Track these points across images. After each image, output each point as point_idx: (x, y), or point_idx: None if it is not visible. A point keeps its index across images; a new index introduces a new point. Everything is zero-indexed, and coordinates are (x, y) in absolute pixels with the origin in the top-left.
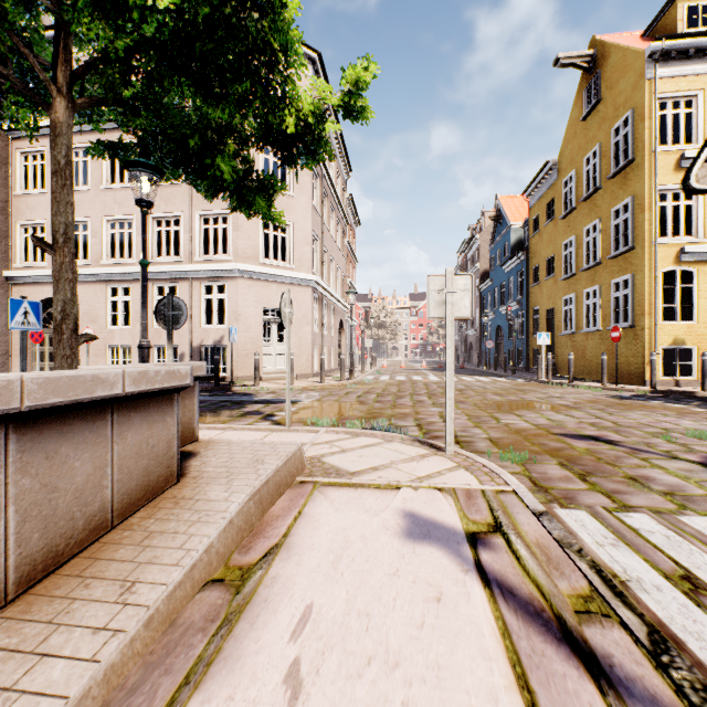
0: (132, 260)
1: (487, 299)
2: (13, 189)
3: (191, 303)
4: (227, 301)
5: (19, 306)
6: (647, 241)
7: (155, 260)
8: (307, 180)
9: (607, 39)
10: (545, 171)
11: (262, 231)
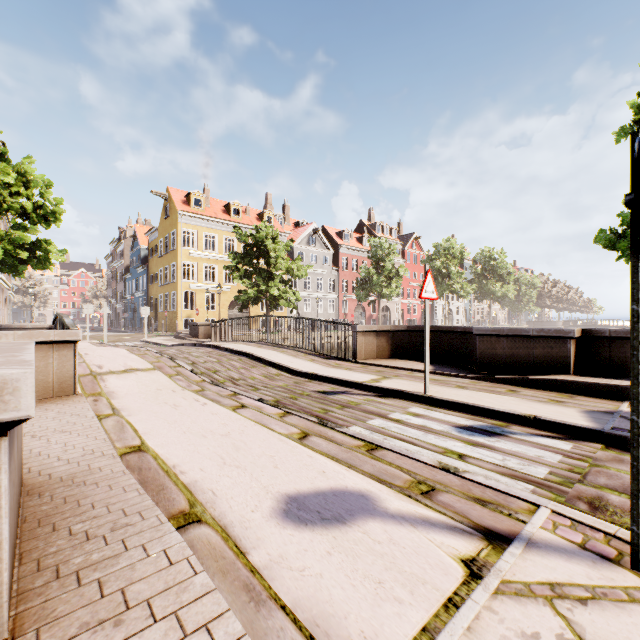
0: None
1: (130, 285)
2: None
3: None
4: None
5: None
6: (179, 280)
7: None
8: None
9: (172, 191)
10: (154, 230)
11: None
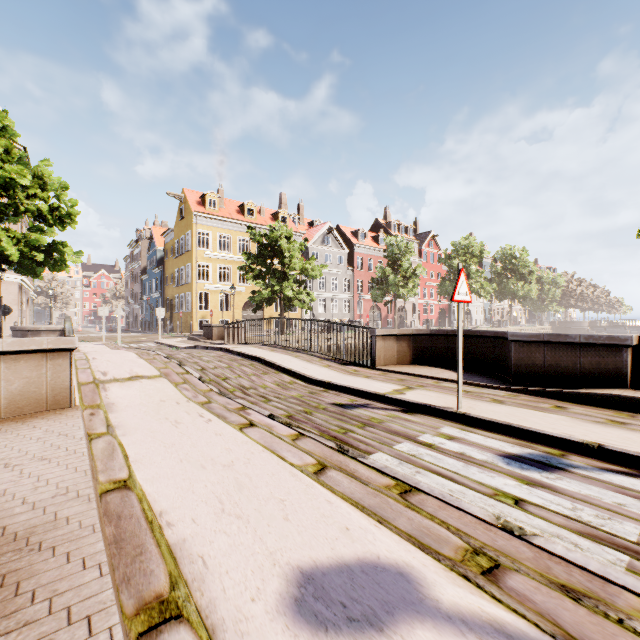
0: None
1: (147, 286)
2: None
3: None
4: None
5: None
6: (194, 281)
7: None
8: None
9: (187, 193)
10: (169, 231)
11: None
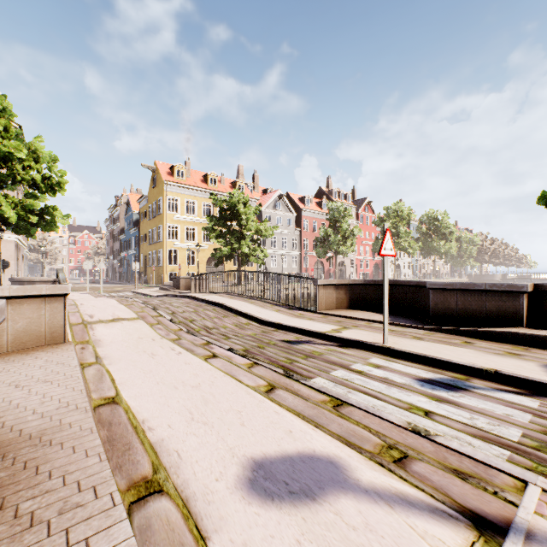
0: None
1: (124, 244)
2: None
3: None
4: None
5: None
6: (165, 240)
7: None
8: None
9: (159, 164)
10: (144, 197)
11: None
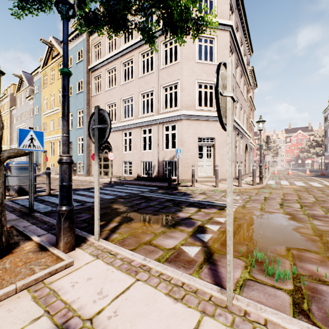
0: (132, 117)
1: None
2: (91, 94)
3: (158, 137)
4: (176, 134)
5: (26, 134)
6: None
7: (141, 116)
8: (226, 53)
9: None
10: None
11: (197, 90)
